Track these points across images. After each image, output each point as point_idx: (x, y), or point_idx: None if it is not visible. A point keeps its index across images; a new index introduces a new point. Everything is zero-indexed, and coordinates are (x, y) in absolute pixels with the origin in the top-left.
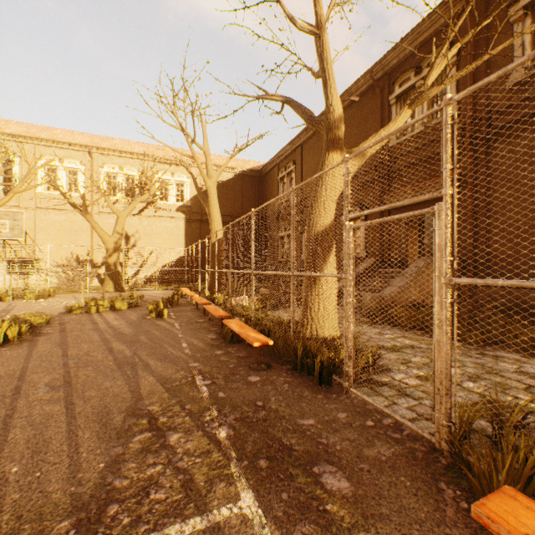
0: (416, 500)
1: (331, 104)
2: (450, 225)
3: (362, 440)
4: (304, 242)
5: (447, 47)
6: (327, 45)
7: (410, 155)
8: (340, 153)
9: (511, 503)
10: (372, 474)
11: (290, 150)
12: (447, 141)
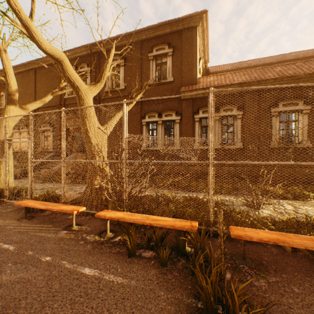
0: (13, 214)
1: (10, 83)
2: (32, 146)
3: (3, 210)
4: (13, 140)
5: (61, 81)
6: (5, 59)
7: (24, 124)
8: (15, 106)
9: (24, 201)
10: (2, 214)
11: (0, 76)
12: (31, 124)
